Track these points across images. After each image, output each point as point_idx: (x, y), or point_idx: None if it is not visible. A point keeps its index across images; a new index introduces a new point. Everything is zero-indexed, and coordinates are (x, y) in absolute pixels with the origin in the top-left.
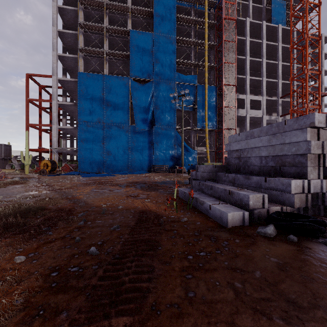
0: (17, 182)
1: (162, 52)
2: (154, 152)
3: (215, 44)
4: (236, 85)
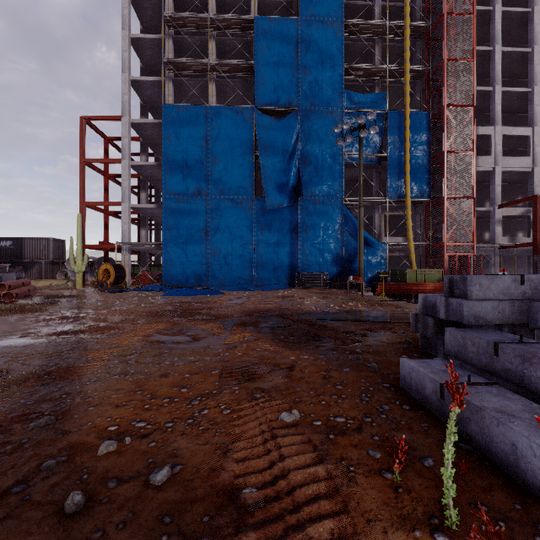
0: (20, 307)
1: (316, 53)
2: (301, 248)
3: (427, 26)
4: (474, 105)
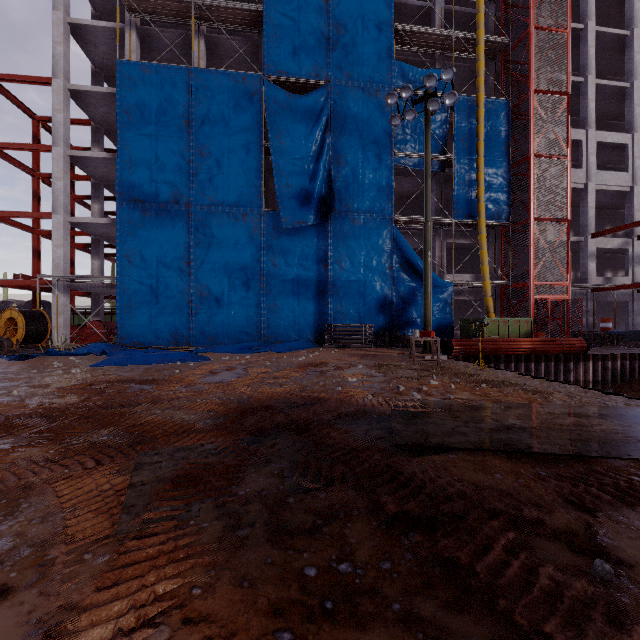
0: None
1: (354, 3)
2: (332, 288)
3: None
4: (569, 93)
